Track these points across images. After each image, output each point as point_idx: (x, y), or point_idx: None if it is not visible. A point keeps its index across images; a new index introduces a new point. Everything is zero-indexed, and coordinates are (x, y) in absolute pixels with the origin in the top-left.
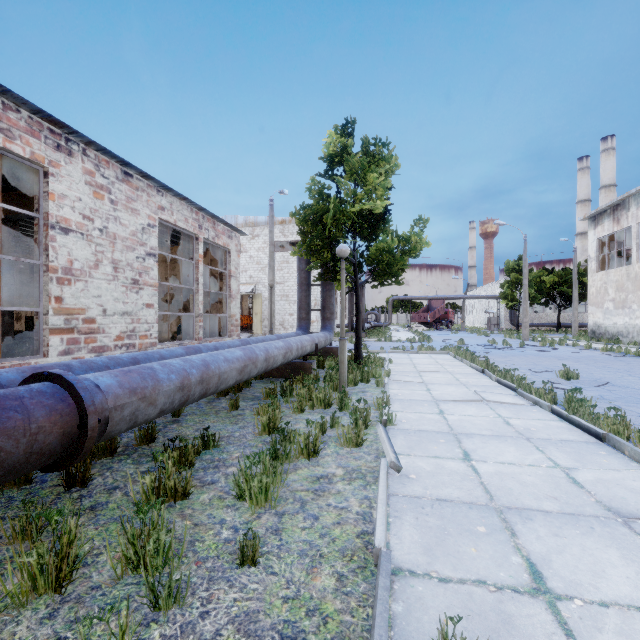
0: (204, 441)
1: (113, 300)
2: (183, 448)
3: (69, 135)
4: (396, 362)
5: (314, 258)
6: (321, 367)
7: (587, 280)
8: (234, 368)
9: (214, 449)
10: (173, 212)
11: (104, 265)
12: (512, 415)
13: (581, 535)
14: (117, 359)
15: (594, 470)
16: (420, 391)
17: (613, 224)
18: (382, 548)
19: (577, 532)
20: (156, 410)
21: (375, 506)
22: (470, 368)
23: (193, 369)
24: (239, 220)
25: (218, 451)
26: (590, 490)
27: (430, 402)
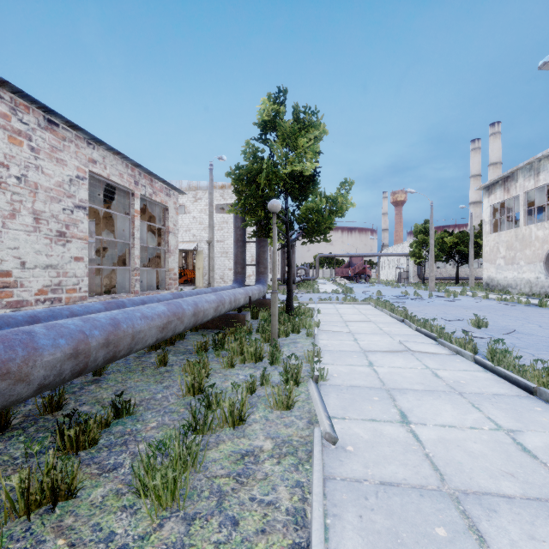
0: (116, 409)
1: (34, 252)
2: (83, 424)
3: None
4: (324, 312)
5: (248, 216)
6: (255, 318)
7: (480, 241)
8: (154, 325)
9: (128, 417)
10: (106, 166)
11: (22, 215)
12: (438, 366)
13: None
14: (8, 318)
15: (540, 433)
16: (348, 341)
17: (504, 193)
18: None
19: None
20: (31, 387)
21: (309, 498)
22: (390, 317)
23: (95, 330)
24: (183, 184)
25: (132, 420)
26: (545, 461)
27: (359, 353)
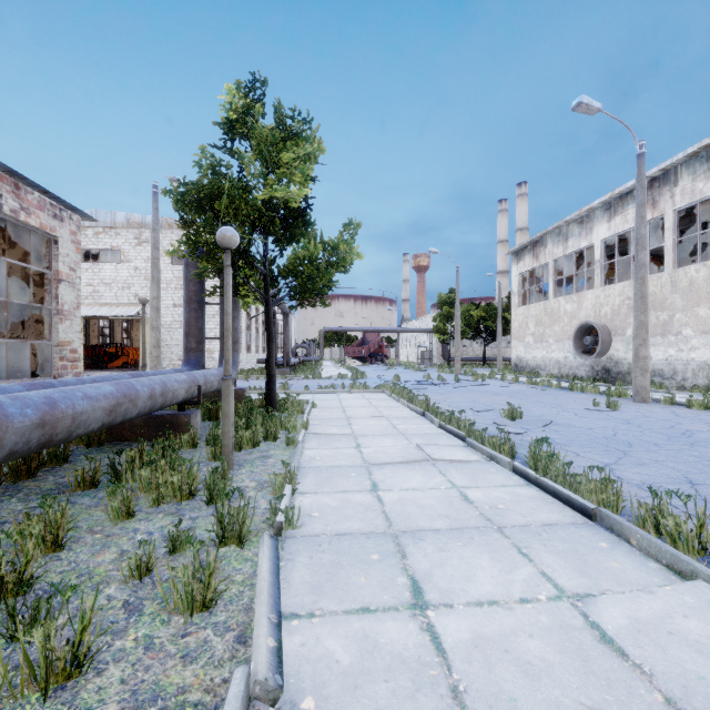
0: None
1: None
2: None
3: None
4: (322, 405)
5: (204, 261)
6: (214, 418)
7: (508, 316)
8: None
9: None
10: None
11: None
12: (469, 482)
13: None
14: None
15: (618, 596)
16: (347, 449)
17: (533, 260)
18: None
19: None
20: None
21: None
22: (408, 410)
23: None
24: (118, 217)
25: None
26: (639, 661)
27: (359, 468)
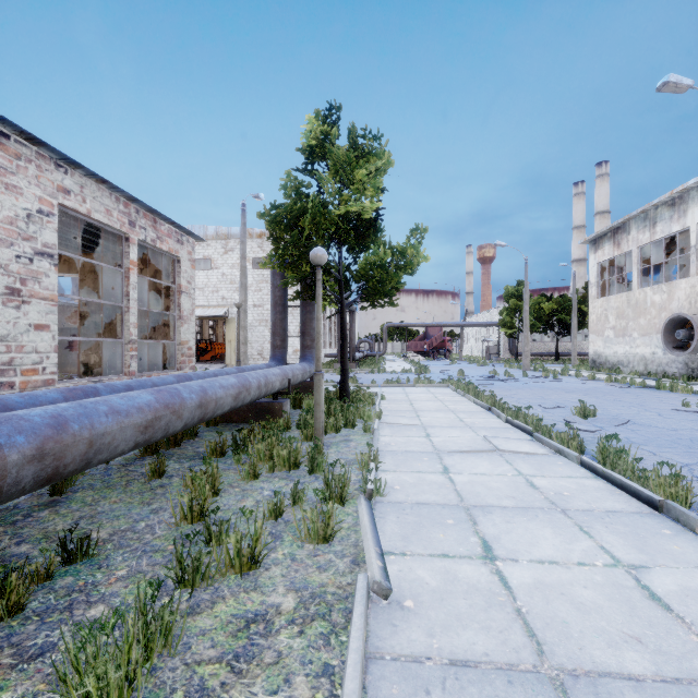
0: (67, 550)
1: None
2: None
3: None
4: (390, 398)
5: (289, 271)
6: (298, 407)
7: (585, 307)
8: (129, 424)
9: (86, 562)
10: (85, 198)
11: None
12: (535, 471)
13: None
14: None
15: (672, 570)
16: (418, 438)
17: (614, 248)
18: None
19: None
20: None
21: (340, 696)
22: (474, 404)
23: (18, 435)
24: (209, 231)
25: (91, 566)
26: (682, 615)
27: (431, 454)
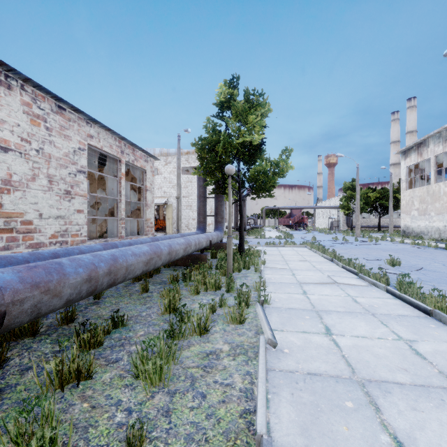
0: (114, 321)
1: (48, 206)
2: (93, 330)
3: (8, 72)
4: (269, 253)
5: (209, 177)
6: (214, 257)
7: (398, 196)
8: (140, 261)
9: (123, 328)
10: (100, 140)
11: (40, 178)
12: (358, 294)
13: (435, 408)
14: (38, 254)
15: (430, 342)
16: (287, 275)
17: (417, 156)
18: (263, 435)
19: (431, 405)
20: (62, 301)
21: (256, 382)
22: (322, 257)
23: (101, 263)
24: (156, 151)
25: (126, 330)
26: (432, 361)
27: (295, 284)
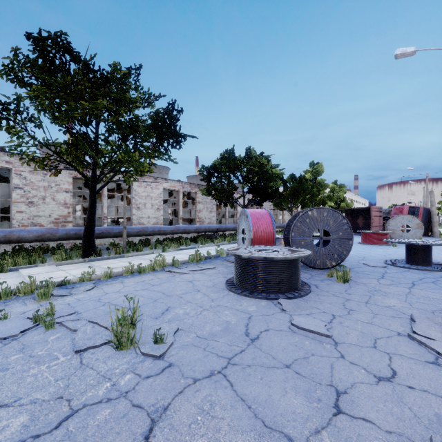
0: None
1: None
2: None
3: None
4: None
5: None
6: None
7: None
8: None
9: None
10: None
11: None
12: None
13: None
14: None
15: None
16: None
17: None
18: None
19: None
20: None
21: None
22: None
23: None
24: None
25: None
26: None
27: None
